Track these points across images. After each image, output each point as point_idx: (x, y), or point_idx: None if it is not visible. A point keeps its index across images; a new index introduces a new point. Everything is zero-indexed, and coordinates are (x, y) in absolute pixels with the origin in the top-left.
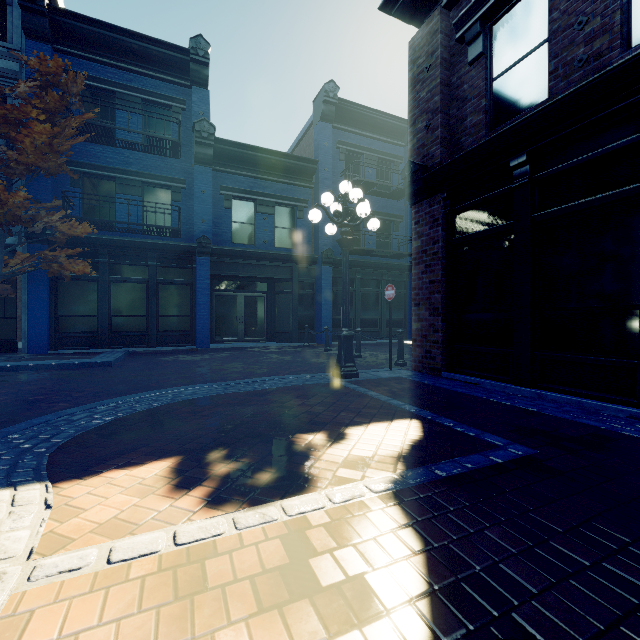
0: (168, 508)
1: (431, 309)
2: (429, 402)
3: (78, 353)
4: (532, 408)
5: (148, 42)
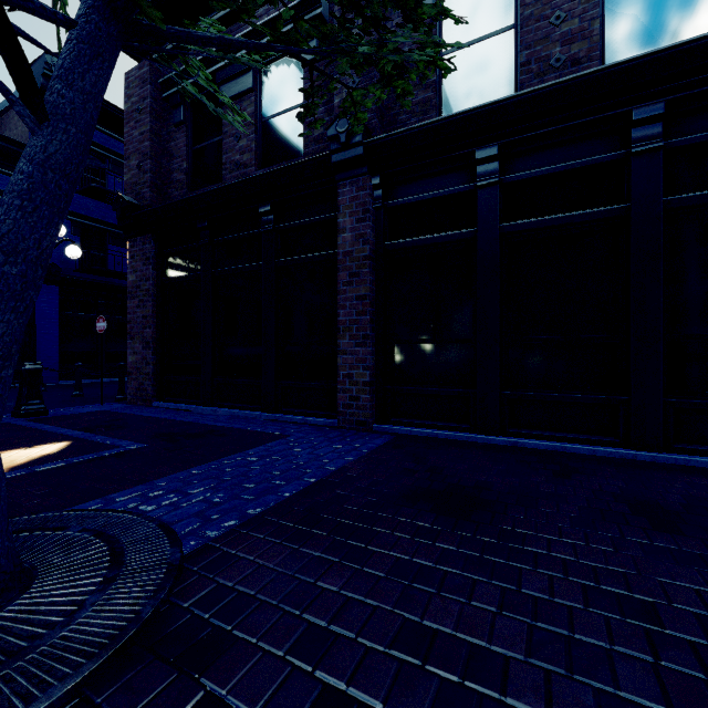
0: None
1: (144, 343)
2: (106, 427)
3: None
4: (194, 420)
5: None
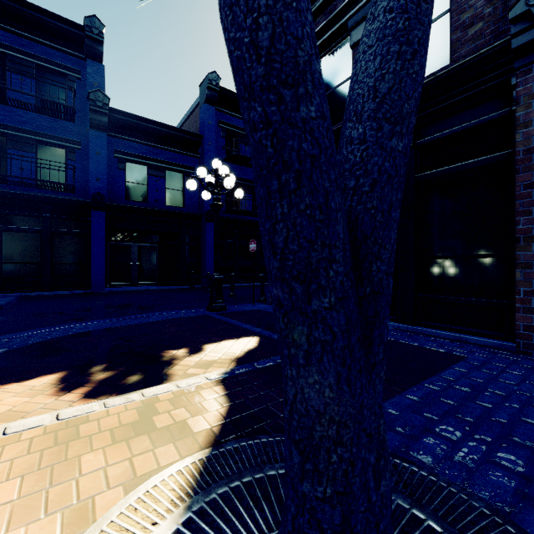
0: (54, 402)
1: None
2: (272, 325)
3: None
4: None
5: (42, 13)
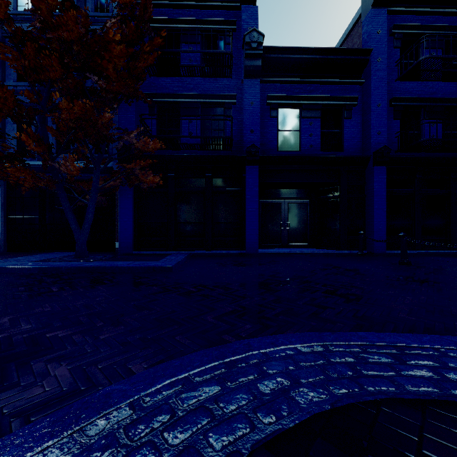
0: None
1: None
2: None
3: (152, 254)
4: None
5: None
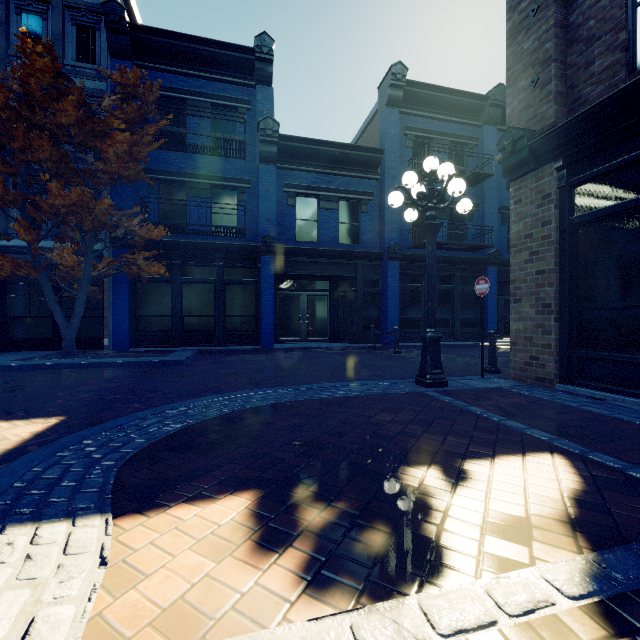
0: (252, 584)
1: (539, 306)
2: (560, 426)
3: (154, 351)
4: None
5: (216, 46)
